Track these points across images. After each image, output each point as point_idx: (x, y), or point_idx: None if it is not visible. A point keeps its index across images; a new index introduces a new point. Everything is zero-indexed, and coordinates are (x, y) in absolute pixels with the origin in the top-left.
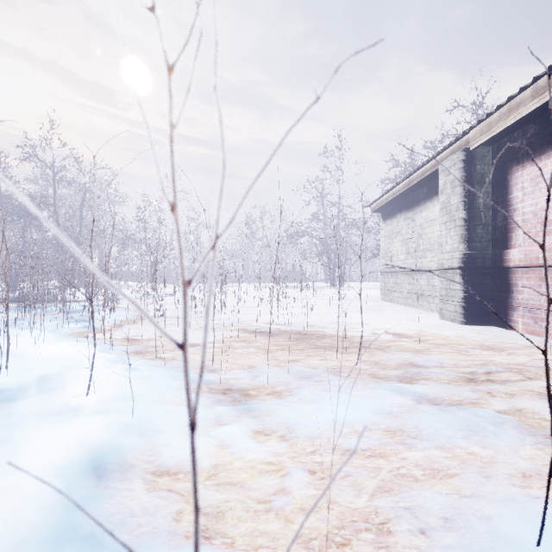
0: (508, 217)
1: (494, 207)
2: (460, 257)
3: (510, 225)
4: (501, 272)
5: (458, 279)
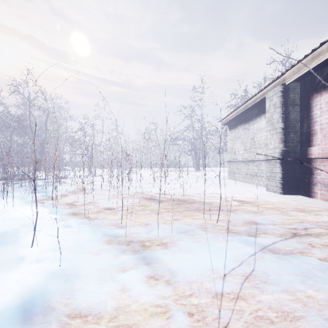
0: (310, 127)
1: (301, 120)
2: (279, 152)
3: (312, 132)
4: (306, 162)
5: (278, 166)
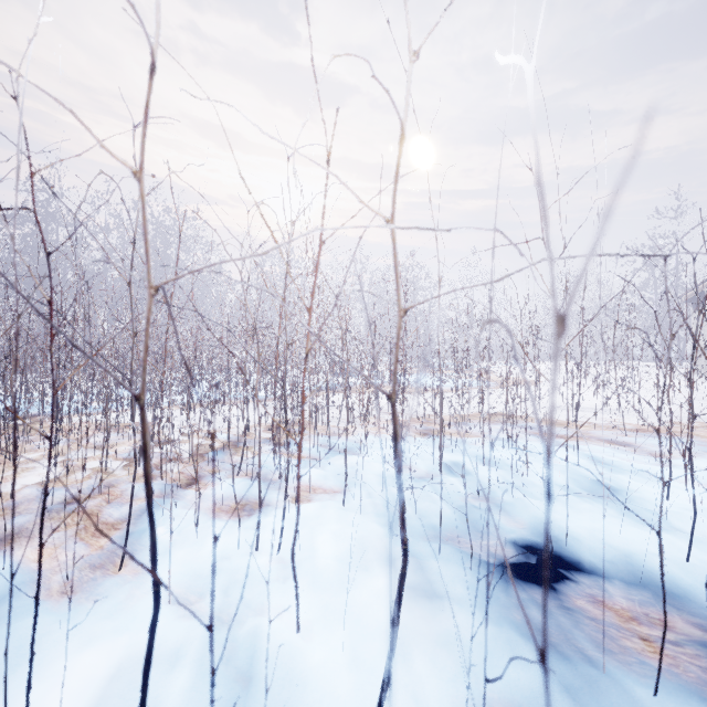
0: None
1: None
2: None
3: None
4: None
5: None
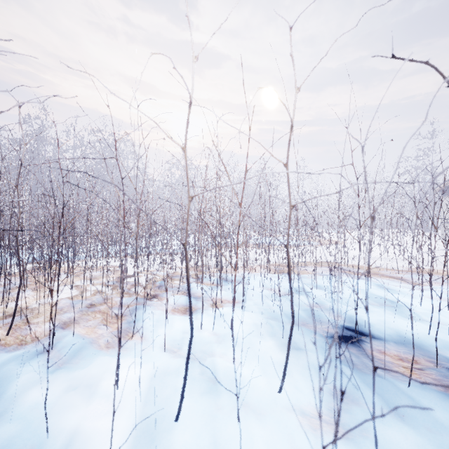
0: None
1: None
2: None
3: None
4: None
5: None
